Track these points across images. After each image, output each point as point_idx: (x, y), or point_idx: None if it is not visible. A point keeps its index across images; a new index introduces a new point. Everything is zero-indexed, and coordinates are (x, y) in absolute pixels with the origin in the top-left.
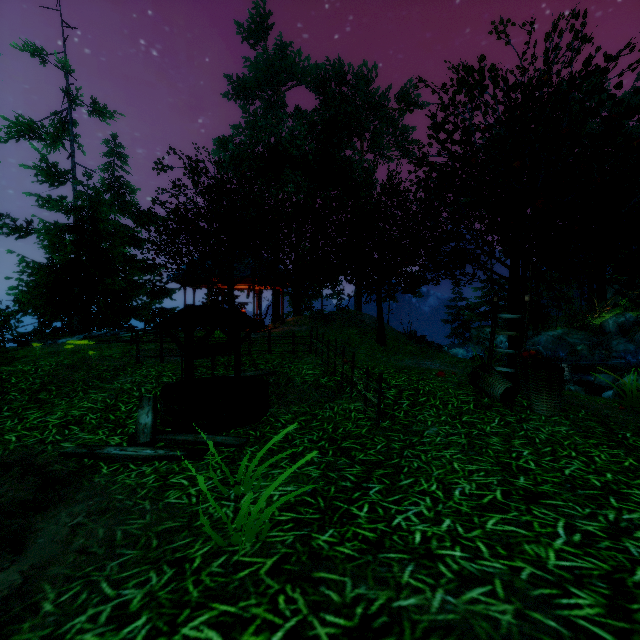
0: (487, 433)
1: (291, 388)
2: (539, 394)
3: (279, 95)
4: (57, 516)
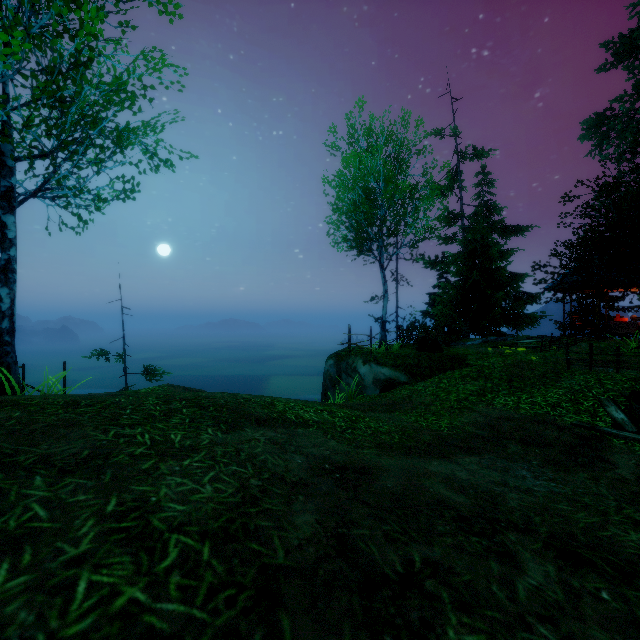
0: None
1: None
2: None
3: None
4: (614, 456)
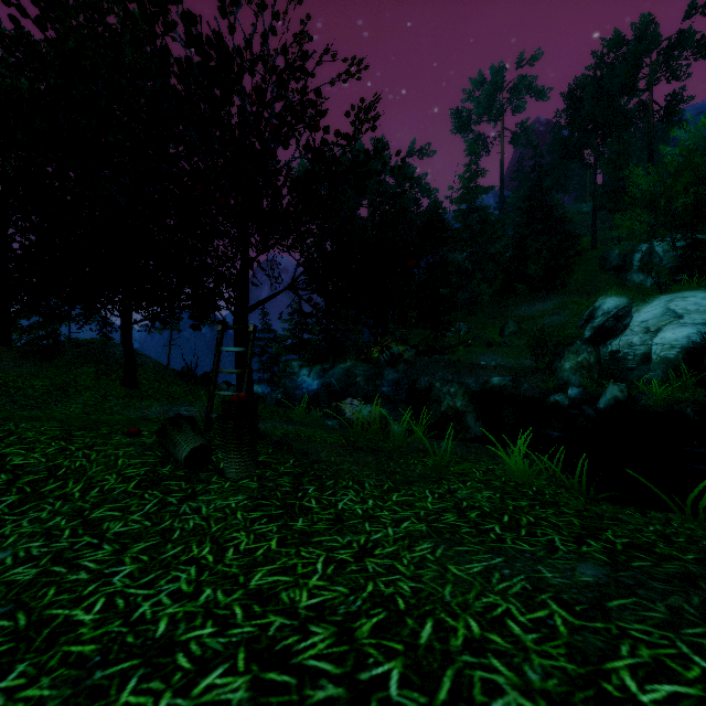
0: (104, 539)
1: None
2: (228, 452)
3: None
4: None
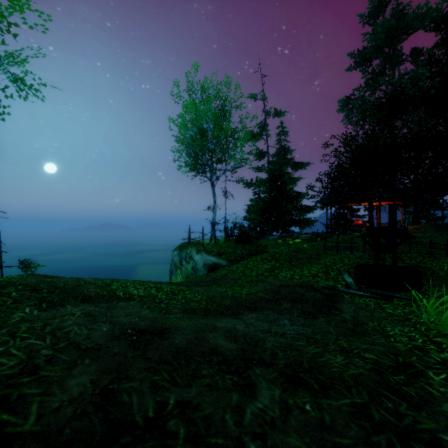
0: None
1: (436, 277)
2: None
3: (395, 48)
4: (343, 305)
